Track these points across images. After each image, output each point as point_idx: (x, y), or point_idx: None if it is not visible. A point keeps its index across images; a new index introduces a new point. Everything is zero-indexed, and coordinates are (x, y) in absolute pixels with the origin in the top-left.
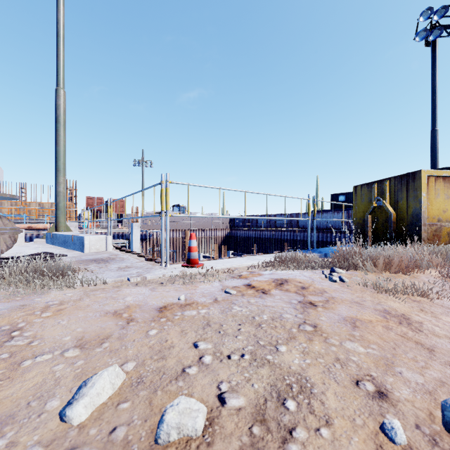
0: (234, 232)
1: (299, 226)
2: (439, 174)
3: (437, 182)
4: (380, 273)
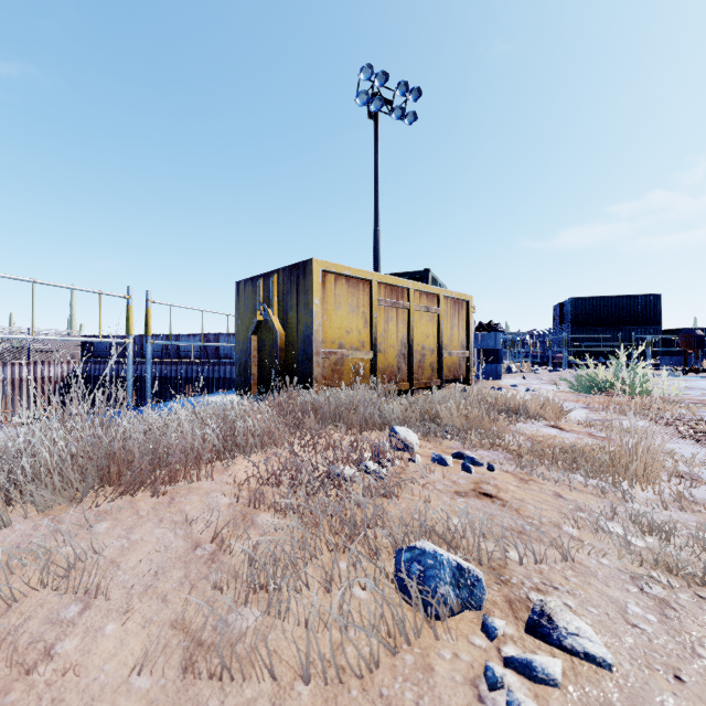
0: (90, 367)
1: (219, 356)
2: (339, 271)
3: (339, 284)
4: (72, 506)
